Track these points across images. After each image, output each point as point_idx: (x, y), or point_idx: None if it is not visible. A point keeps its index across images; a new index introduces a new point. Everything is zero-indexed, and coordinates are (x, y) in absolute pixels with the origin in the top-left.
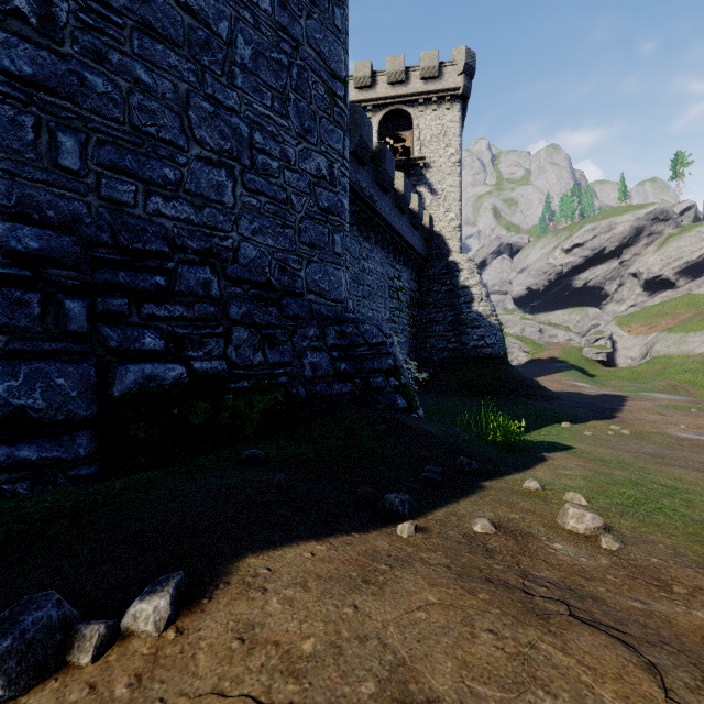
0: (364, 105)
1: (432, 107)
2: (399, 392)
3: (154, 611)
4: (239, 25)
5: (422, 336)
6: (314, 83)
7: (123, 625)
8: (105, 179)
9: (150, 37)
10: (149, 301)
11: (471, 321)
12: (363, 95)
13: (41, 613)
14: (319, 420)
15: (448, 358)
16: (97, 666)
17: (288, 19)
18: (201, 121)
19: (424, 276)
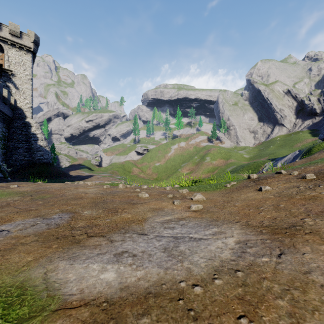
0: None
1: (16, 49)
2: (0, 172)
3: None
4: None
5: (10, 153)
6: None
7: None
8: None
9: None
10: None
11: (37, 148)
12: None
13: None
14: None
15: (25, 163)
16: None
17: None
18: None
19: (11, 126)
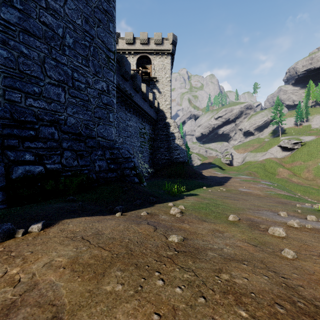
0: (130, 51)
1: (159, 56)
2: (136, 176)
3: (37, 227)
4: (67, 30)
5: (155, 153)
6: (100, 53)
7: (29, 230)
8: (7, 92)
9: (27, 35)
10: (27, 141)
11: (174, 147)
12: (129, 47)
13: (7, 226)
14: (100, 187)
15: (165, 162)
16: (23, 237)
17: (89, 27)
18: (50, 68)
19: (156, 128)
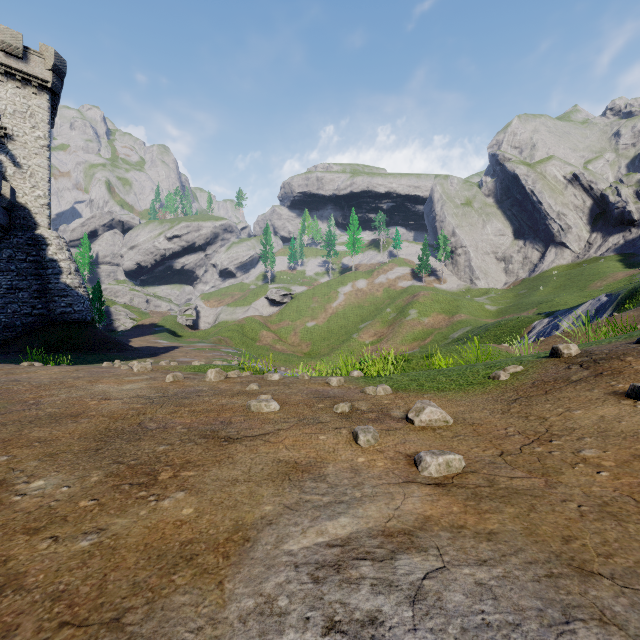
0: None
1: (16, 83)
2: None
3: None
4: None
5: (2, 301)
6: None
7: None
8: None
9: None
10: None
11: (59, 291)
12: None
13: None
14: None
15: (34, 322)
16: None
17: None
18: None
19: (4, 243)
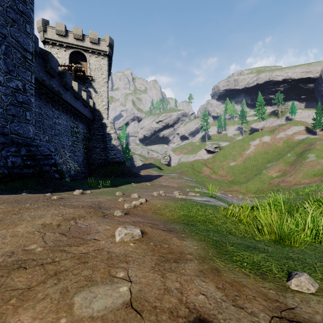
0: (61, 43)
1: (95, 55)
2: (57, 172)
3: None
4: None
5: (90, 153)
6: (14, 52)
7: None
8: None
9: None
10: None
11: (111, 148)
12: (61, 39)
13: None
14: (13, 181)
15: (101, 162)
16: None
17: (0, 26)
18: None
19: (91, 127)
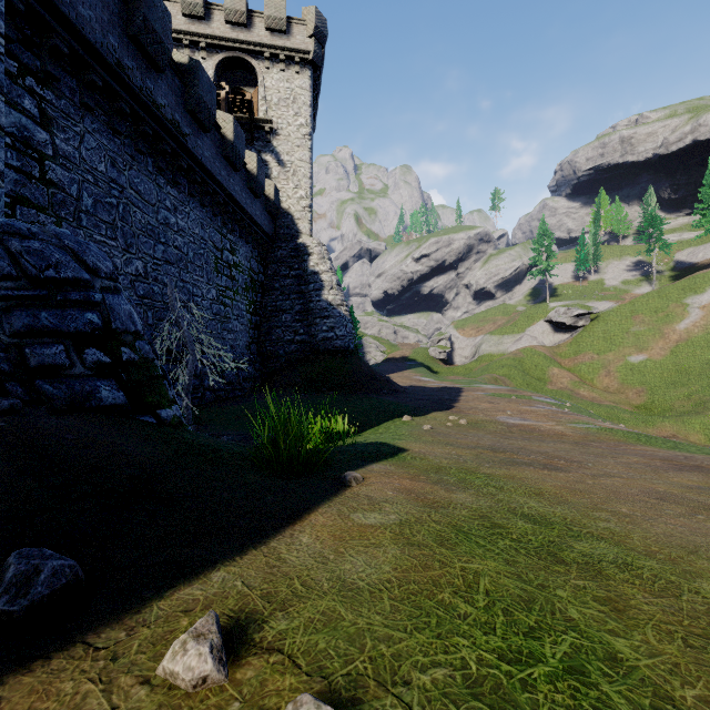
0: (196, 39)
1: (280, 65)
2: (111, 375)
3: None
4: None
5: (267, 326)
6: None
7: None
8: None
9: None
10: None
11: (321, 311)
12: (194, 26)
13: None
14: None
15: (296, 351)
16: None
17: None
18: None
19: (270, 258)
